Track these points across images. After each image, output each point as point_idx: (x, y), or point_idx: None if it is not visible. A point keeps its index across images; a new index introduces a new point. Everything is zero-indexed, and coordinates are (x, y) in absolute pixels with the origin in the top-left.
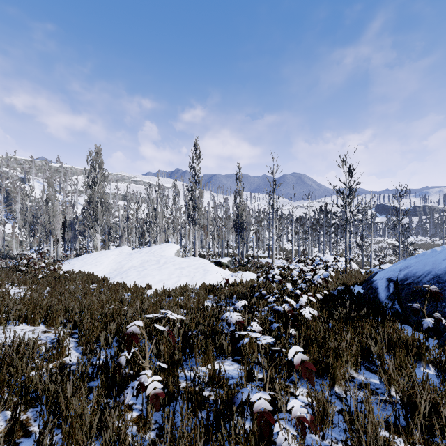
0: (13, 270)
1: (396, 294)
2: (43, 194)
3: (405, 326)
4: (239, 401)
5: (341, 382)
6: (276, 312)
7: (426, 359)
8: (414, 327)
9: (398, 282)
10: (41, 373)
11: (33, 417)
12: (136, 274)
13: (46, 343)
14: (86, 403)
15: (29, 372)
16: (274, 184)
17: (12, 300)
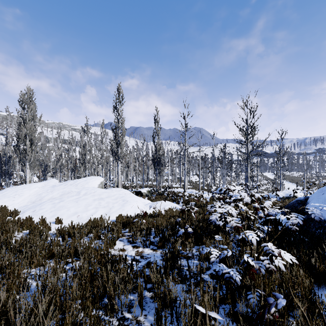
0: None
1: None
2: None
3: None
4: None
5: None
6: (227, 282)
7: None
8: None
9: None
10: None
11: None
12: (50, 206)
13: None
14: None
15: None
16: (185, 126)
17: None
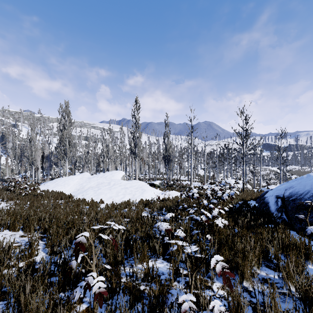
0: (4, 189)
1: (283, 207)
2: (27, 135)
3: (291, 231)
4: (169, 302)
5: (251, 280)
6: (195, 221)
7: (312, 258)
8: (298, 232)
9: (285, 198)
10: (11, 272)
11: (1, 310)
12: (93, 192)
13: (20, 246)
14: (44, 299)
15: (2, 271)
16: (192, 128)
17: (0, 211)
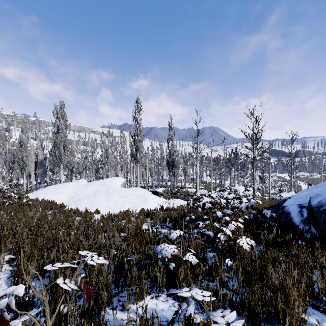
0: None
1: (310, 219)
2: (19, 139)
3: None
4: None
5: None
6: (206, 237)
7: None
8: None
9: (313, 208)
10: None
11: None
12: (88, 201)
13: None
14: None
15: None
16: (197, 132)
17: None
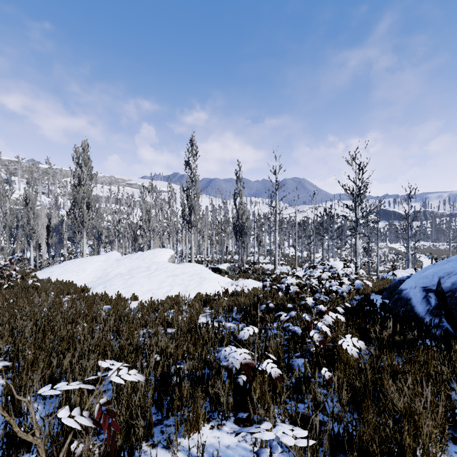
0: None
1: (441, 308)
2: (24, 194)
3: None
4: None
5: None
6: (292, 335)
7: None
8: None
9: (445, 293)
10: None
11: None
12: (121, 282)
13: None
14: None
15: None
16: (276, 184)
17: None
